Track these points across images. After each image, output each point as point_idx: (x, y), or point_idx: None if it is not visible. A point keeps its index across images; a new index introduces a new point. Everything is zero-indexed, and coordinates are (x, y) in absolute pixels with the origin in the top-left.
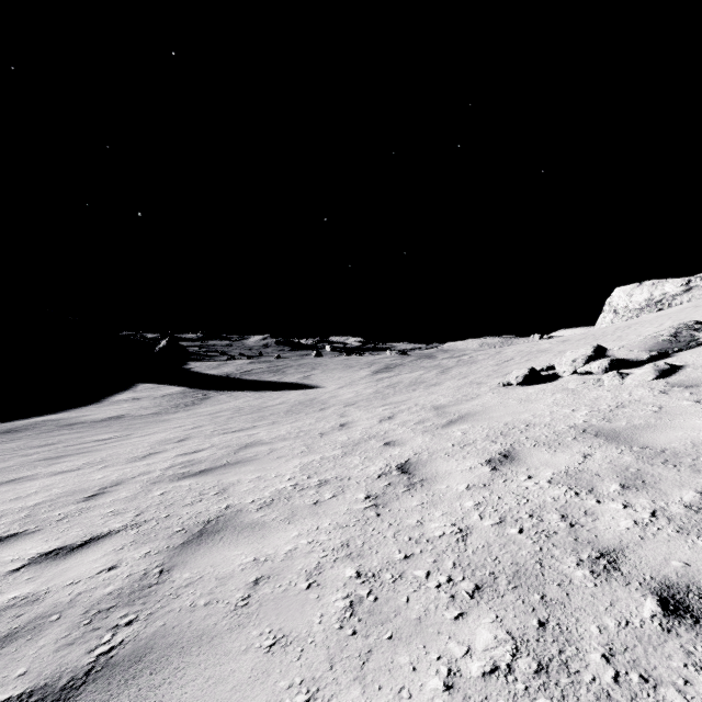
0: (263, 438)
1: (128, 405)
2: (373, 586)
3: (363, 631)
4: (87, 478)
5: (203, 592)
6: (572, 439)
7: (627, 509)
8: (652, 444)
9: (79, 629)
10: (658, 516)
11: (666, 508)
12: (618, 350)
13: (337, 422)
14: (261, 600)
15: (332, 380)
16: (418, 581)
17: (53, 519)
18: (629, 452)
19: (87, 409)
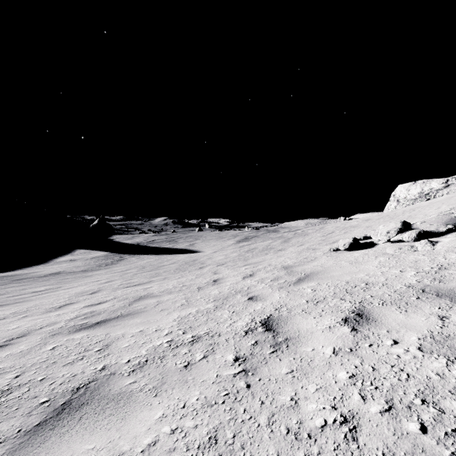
0: (154, 291)
1: (66, 264)
2: None
3: None
4: (4, 328)
5: None
6: (416, 299)
7: None
8: None
9: None
10: None
11: None
12: (420, 224)
13: (211, 278)
14: None
15: (209, 246)
16: None
17: None
18: None
19: (36, 268)
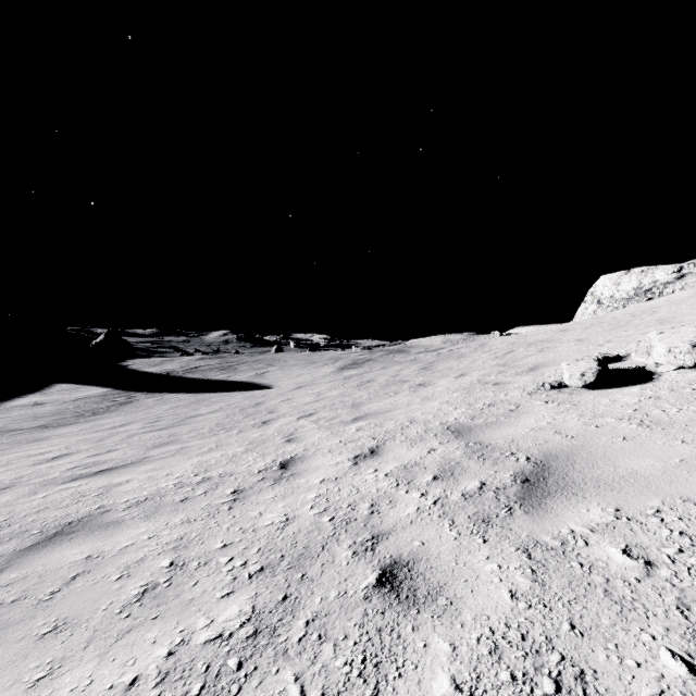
0: (121, 500)
1: (20, 413)
2: None
3: None
4: None
5: None
6: None
7: None
8: None
9: None
10: None
11: None
12: None
13: (277, 457)
14: None
15: (290, 378)
16: None
17: None
18: None
19: None
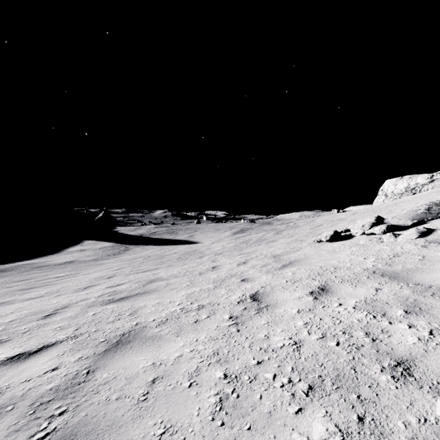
0: (162, 276)
1: (78, 254)
2: (236, 385)
3: (229, 422)
4: (46, 303)
5: (116, 389)
6: (366, 278)
7: (412, 329)
8: (422, 282)
9: (25, 417)
10: (435, 334)
11: (439, 328)
12: (391, 219)
13: (210, 266)
14: (156, 396)
15: (207, 238)
16: (267, 382)
17: (20, 332)
18: (406, 287)
19: (51, 257)
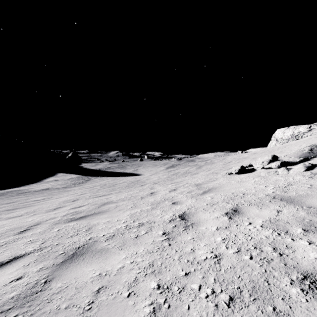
0: (113, 199)
1: (52, 183)
2: (167, 295)
3: None
4: (23, 221)
5: (66, 298)
6: (268, 202)
7: (311, 245)
8: (313, 205)
9: None
10: None
11: None
12: (283, 157)
13: (149, 192)
14: (99, 305)
15: (147, 171)
16: (194, 293)
17: None
18: (301, 209)
19: (32, 185)
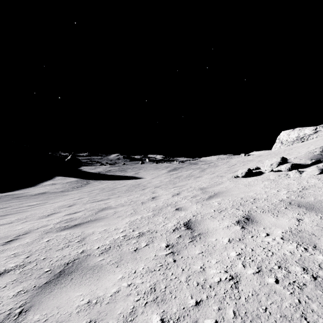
0: (112, 205)
1: (49, 187)
2: None
3: None
4: (12, 229)
5: None
6: (284, 208)
7: None
8: None
9: None
10: None
11: None
12: (293, 159)
13: (150, 196)
14: None
15: (149, 174)
16: None
17: None
18: None
19: (29, 189)
